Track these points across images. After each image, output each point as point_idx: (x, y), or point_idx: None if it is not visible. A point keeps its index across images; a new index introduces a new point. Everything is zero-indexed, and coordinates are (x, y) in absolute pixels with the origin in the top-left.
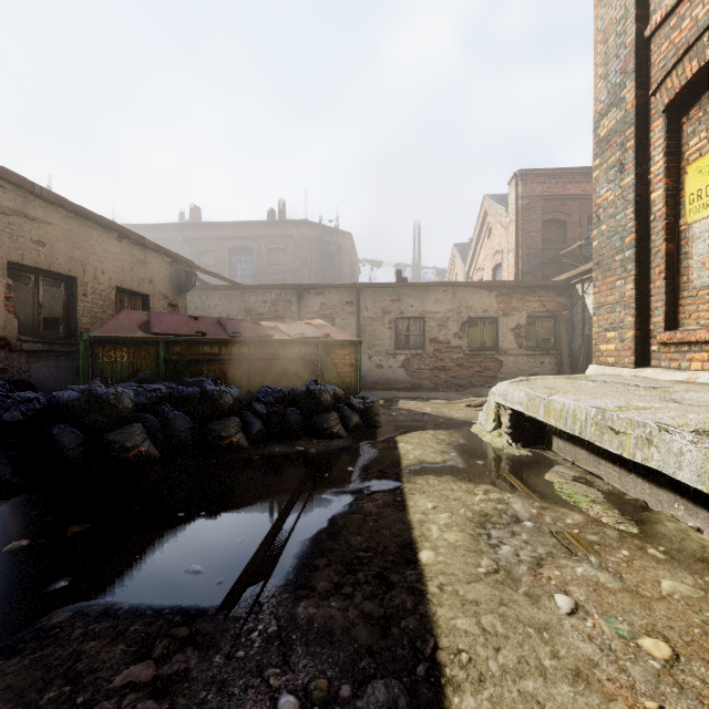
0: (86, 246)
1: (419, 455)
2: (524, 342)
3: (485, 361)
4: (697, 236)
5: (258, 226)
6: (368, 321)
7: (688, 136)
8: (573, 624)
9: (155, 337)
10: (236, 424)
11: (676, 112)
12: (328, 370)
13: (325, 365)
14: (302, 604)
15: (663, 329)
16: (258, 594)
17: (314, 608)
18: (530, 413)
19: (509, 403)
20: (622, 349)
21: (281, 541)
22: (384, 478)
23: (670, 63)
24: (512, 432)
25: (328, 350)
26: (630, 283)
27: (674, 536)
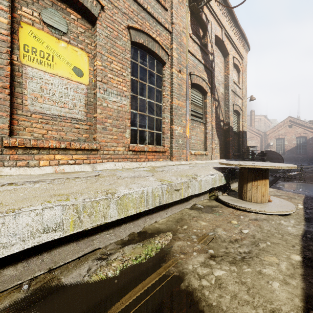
0: None
1: None
2: None
3: None
4: (31, 77)
5: None
6: None
7: (21, 1)
8: (249, 229)
9: None
10: None
11: None
12: None
13: None
14: None
15: (8, 135)
16: None
17: None
18: (85, 227)
19: None
20: None
21: None
22: None
23: None
24: None
25: None
26: None
27: (166, 225)
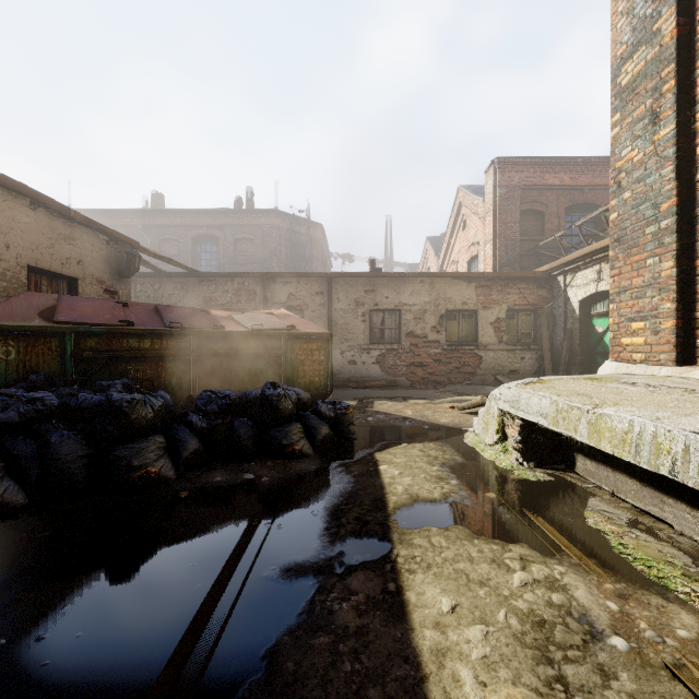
0: None
1: (409, 486)
2: (504, 337)
3: (464, 357)
4: None
5: (224, 214)
6: (340, 314)
7: None
8: None
9: (58, 326)
10: (157, 447)
11: None
12: (292, 368)
13: (288, 362)
14: None
15: None
16: None
17: None
18: (560, 430)
19: (521, 413)
20: (655, 343)
21: None
22: (365, 533)
23: None
24: (522, 448)
25: (292, 344)
26: (669, 259)
27: None
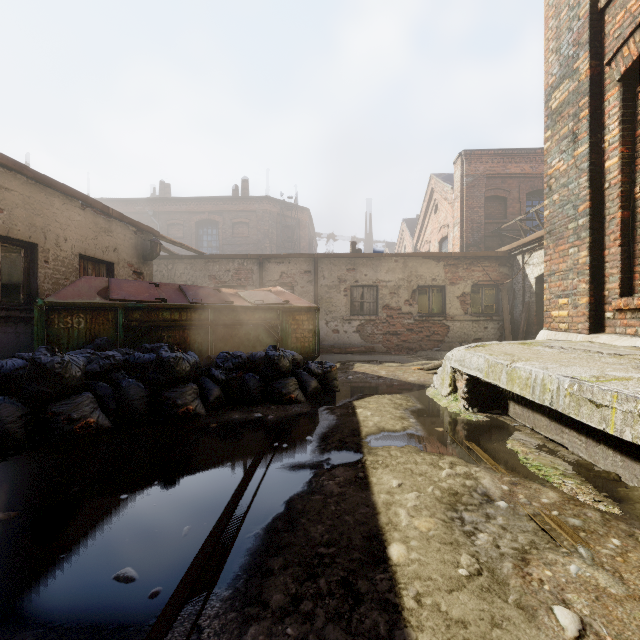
0: (48, 213)
1: (378, 422)
2: (469, 309)
3: (434, 326)
4: None
5: (223, 201)
6: (325, 289)
7: None
8: None
9: (113, 303)
10: (193, 391)
11: (631, 81)
12: (287, 335)
13: (284, 330)
14: (251, 631)
15: (618, 295)
16: (198, 613)
17: (265, 637)
18: (490, 380)
19: (466, 369)
20: (575, 315)
21: (232, 531)
22: (345, 448)
23: (627, 31)
24: (468, 397)
25: (287, 316)
26: (584, 250)
27: None
